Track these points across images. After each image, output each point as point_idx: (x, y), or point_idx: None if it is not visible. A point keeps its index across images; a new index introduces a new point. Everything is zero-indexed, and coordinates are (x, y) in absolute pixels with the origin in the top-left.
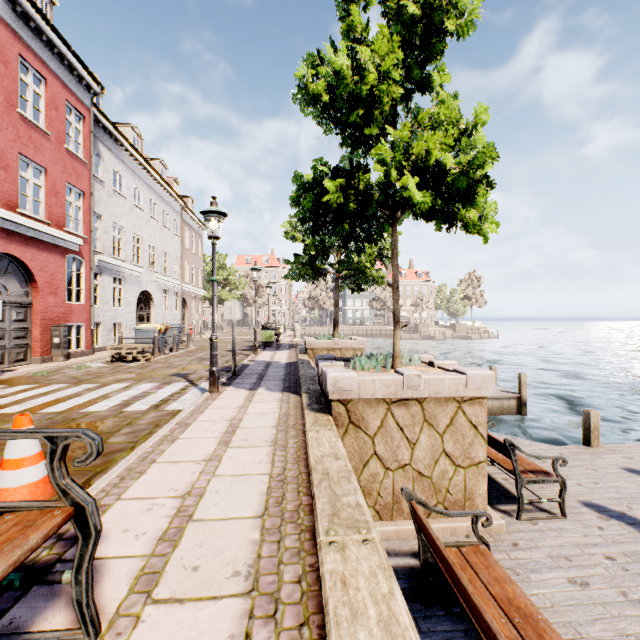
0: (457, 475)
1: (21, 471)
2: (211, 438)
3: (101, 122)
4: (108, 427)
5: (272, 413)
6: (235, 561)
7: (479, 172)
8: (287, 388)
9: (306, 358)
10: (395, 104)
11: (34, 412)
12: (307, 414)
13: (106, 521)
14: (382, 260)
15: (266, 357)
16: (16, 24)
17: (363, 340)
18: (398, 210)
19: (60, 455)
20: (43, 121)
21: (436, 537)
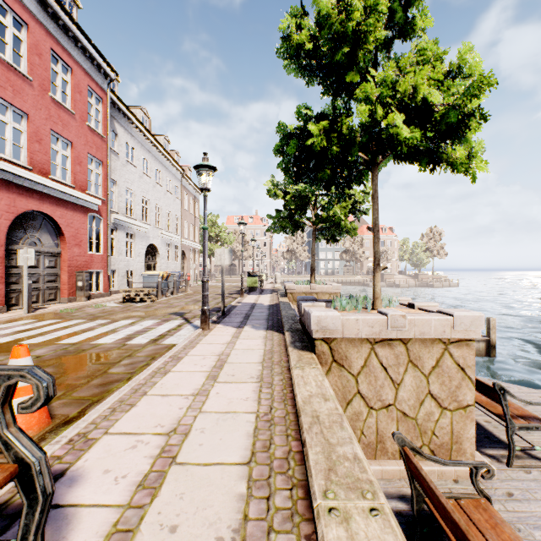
0: (443, 418)
1: (16, 400)
2: (200, 372)
3: (116, 104)
4: (111, 358)
5: (257, 349)
6: (218, 522)
7: (471, 105)
8: (270, 327)
9: (286, 301)
10: (376, 52)
11: (53, 343)
12: (291, 351)
13: (89, 458)
14: (355, 213)
15: (251, 300)
16: (48, 23)
17: (338, 285)
18: (379, 154)
19: (2, 398)
20: (69, 103)
21: (439, 493)
